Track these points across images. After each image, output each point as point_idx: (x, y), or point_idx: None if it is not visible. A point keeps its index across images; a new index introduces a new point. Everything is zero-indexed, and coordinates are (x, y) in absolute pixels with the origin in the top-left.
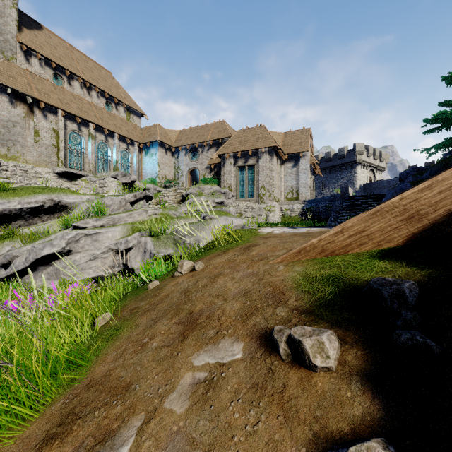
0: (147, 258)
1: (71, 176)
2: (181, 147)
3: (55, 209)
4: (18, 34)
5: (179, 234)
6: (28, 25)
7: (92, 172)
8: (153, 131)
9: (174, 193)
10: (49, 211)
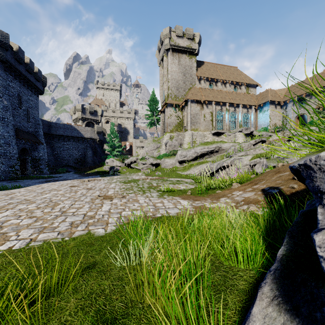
0: (264, 167)
1: (218, 134)
2: (289, 100)
3: (219, 150)
4: (196, 73)
5: (280, 157)
6: (199, 65)
7: (227, 130)
8: (265, 94)
9: (282, 135)
10: (216, 151)
